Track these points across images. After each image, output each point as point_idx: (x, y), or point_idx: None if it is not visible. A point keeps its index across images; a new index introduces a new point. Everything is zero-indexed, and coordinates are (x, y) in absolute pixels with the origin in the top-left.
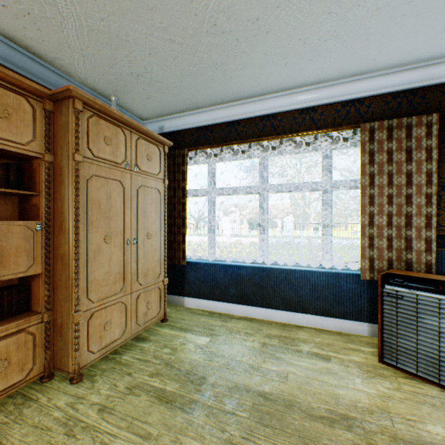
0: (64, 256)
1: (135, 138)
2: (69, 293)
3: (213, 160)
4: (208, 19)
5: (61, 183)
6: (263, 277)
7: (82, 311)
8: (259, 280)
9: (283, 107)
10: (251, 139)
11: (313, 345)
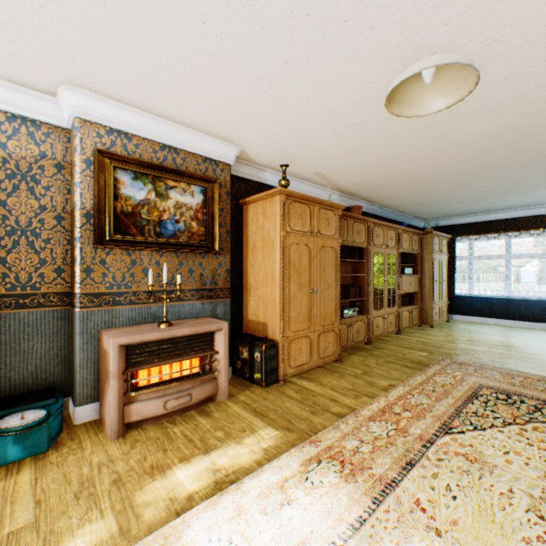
0: (426, 286)
1: (440, 239)
2: (429, 298)
3: (471, 241)
4: (487, 202)
5: (425, 262)
6: (507, 303)
7: (432, 305)
8: (504, 305)
9: (521, 215)
10: (499, 230)
11: (539, 332)
